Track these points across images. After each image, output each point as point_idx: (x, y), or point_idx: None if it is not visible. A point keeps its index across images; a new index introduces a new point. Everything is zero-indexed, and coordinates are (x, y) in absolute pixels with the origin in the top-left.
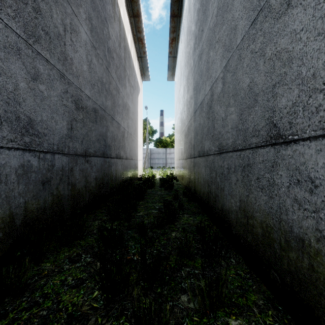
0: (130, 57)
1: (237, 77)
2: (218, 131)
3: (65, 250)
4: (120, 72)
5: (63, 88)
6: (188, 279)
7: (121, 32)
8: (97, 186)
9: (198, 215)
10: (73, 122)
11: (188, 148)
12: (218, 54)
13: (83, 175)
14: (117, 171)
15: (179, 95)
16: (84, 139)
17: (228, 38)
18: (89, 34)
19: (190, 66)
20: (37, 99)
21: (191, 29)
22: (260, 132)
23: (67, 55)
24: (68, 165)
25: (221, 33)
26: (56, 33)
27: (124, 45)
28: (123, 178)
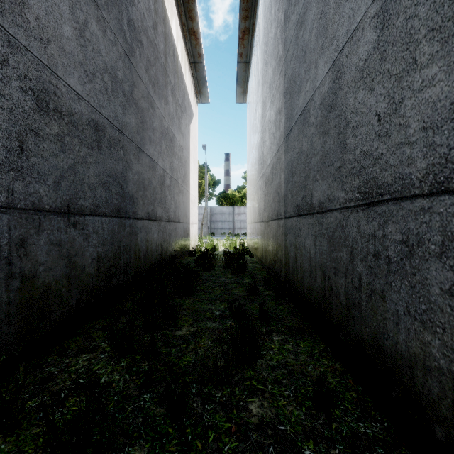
0: (175, 57)
1: None
2: (361, 153)
3: None
4: (156, 74)
5: None
6: None
7: (157, 7)
8: (101, 272)
9: (302, 335)
10: (29, 137)
11: (271, 201)
12: None
13: (60, 253)
14: (150, 242)
15: (255, 120)
16: (63, 179)
17: None
18: None
19: (276, 58)
20: None
21: None
22: None
23: None
24: (8, 233)
25: None
26: None
27: (164, 32)
28: (161, 253)
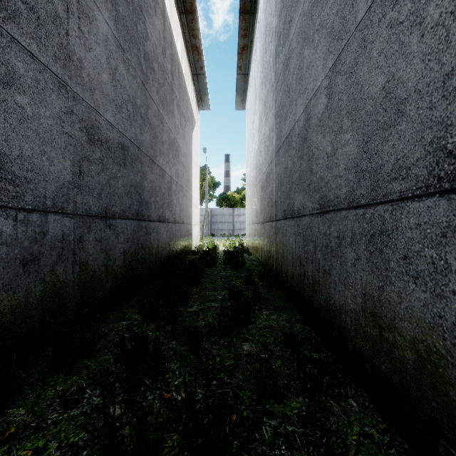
0: (180, 73)
1: (357, 80)
2: (319, 177)
3: (59, 379)
4: (165, 93)
5: (65, 105)
6: (275, 447)
7: (166, 33)
8: (126, 264)
9: (285, 311)
10: (84, 163)
11: (266, 206)
12: (319, 50)
13: (101, 248)
14: (160, 241)
15: (253, 130)
16: (103, 191)
17: (338, 17)
18: (112, 26)
19: (269, 82)
20: (12, 118)
21: (271, 25)
22: (411, 170)
23: (71, 52)
24: (73, 232)
25: (325, 14)
26: (51, 12)
27: (171, 53)
28: (169, 251)
